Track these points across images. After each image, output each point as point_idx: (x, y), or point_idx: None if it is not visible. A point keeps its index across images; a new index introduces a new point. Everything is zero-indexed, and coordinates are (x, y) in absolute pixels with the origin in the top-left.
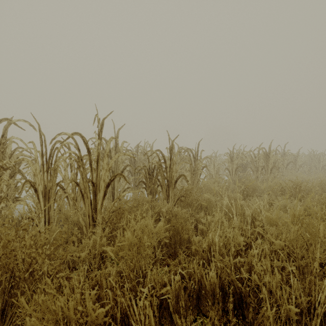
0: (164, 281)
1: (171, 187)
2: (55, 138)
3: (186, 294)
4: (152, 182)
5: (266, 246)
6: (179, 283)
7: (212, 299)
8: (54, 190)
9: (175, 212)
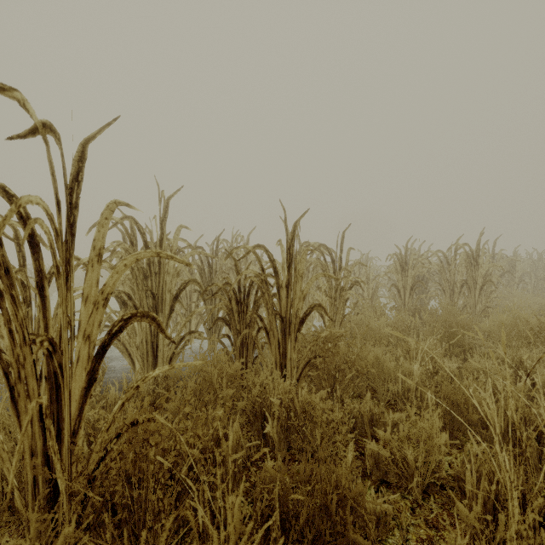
0: None
1: (291, 334)
2: None
3: None
4: (245, 320)
5: None
6: None
7: None
8: None
9: (305, 407)
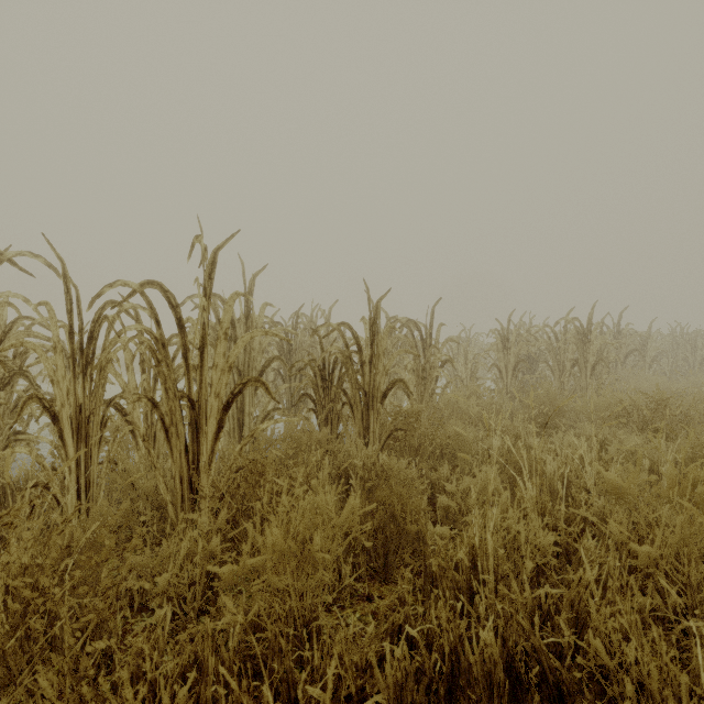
0: (367, 659)
1: (373, 408)
2: (102, 294)
3: (422, 688)
4: (330, 396)
5: (611, 557)
6: (405, 663)
7: (487, 700)
8: (100, 417)
9: (385, 467)
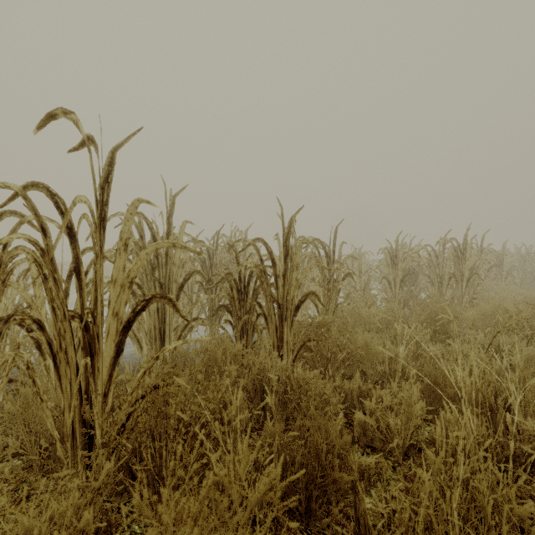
0: None
1: (287, 319)
2: None
3: None
4: (245, 307)
5: None
6: None
7: None
8: None
9: (300, 382)
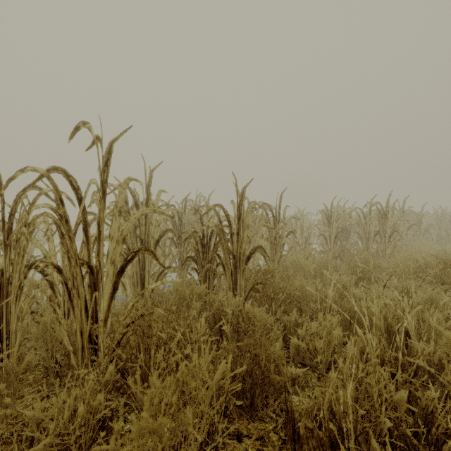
0: None
1: (240, 267)
2: (15, 178)
3: None
4: (208, 258)
5: None
6: None
7: None
8: (16, 280)
9: (249, 315)
